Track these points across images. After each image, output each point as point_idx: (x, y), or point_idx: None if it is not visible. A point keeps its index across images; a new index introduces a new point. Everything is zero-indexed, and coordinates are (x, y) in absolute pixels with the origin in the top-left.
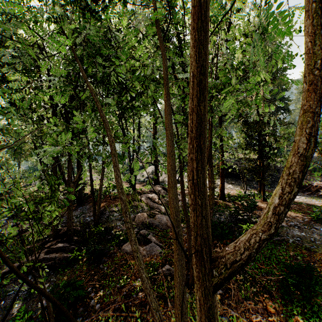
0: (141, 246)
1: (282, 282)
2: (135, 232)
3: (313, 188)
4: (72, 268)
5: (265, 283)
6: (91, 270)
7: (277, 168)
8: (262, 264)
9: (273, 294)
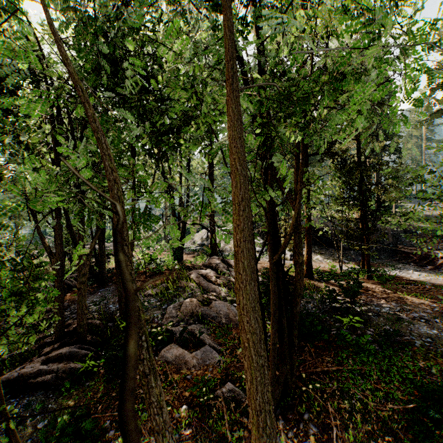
0: (190, 351)
1: (412, 412)
2: (180, 329)
3: (438, 261)
4: (82, 387)
5: (386, 415)
6: (112, 391)
7: (385, 231)
8: (378, 383)
9: (400, 434)
